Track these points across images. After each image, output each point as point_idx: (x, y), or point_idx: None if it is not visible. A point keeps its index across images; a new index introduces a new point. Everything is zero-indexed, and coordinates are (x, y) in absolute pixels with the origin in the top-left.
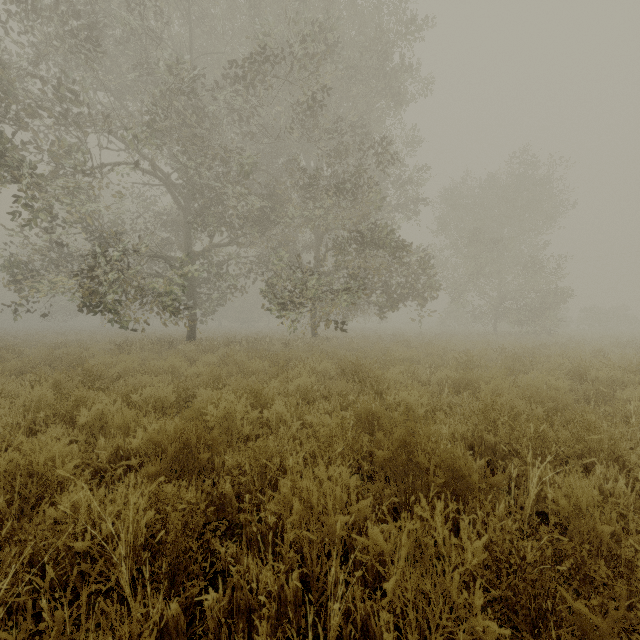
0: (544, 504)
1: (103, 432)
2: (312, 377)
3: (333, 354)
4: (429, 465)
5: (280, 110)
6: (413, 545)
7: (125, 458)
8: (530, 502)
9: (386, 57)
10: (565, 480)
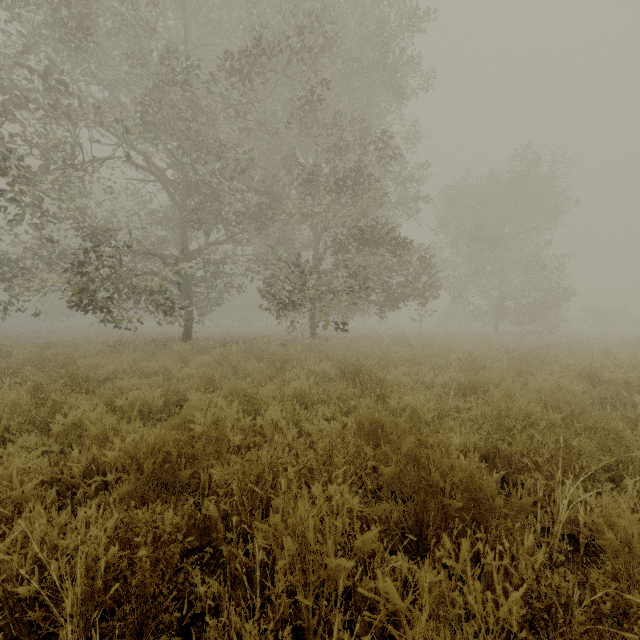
0: (574, 527)
1: (81, 441)
2: (310, 379)
3: (332, 355)
4: (444, 485)
5: (278, 106)
6: (436, 602)
7: (101, 472)
8: (560, 527)
9: (387, 49)
10: (599, 501)
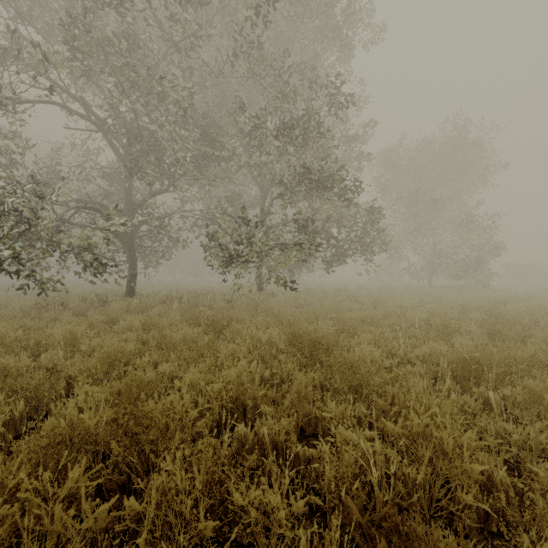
0: None
1: None
2: (252, 364)
3: (280, 314)
4: None
5: None
6: None
7: None
8: None
9: None
10: None
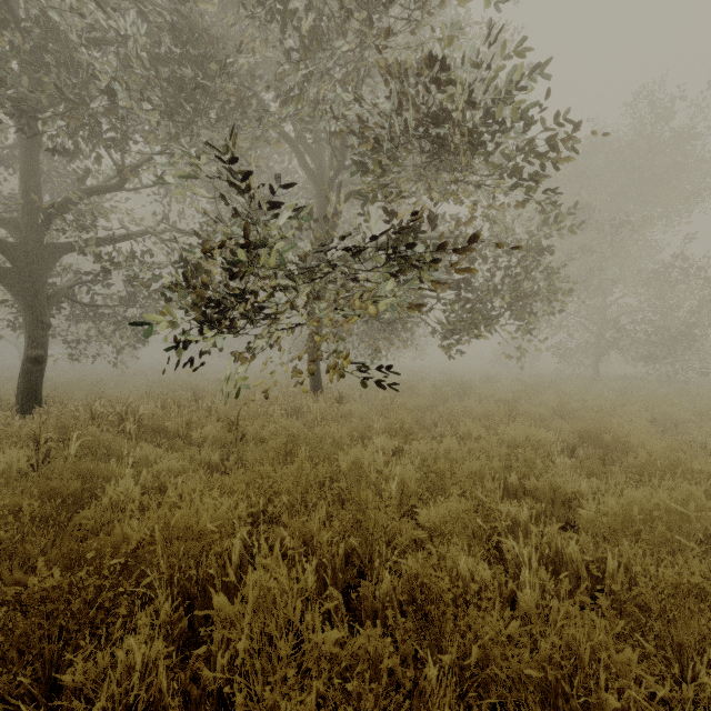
0: None
1: None
2: None
3: (357, 503)
4: None
5: None
6: None
7: None
8: None
9: None
10: None
